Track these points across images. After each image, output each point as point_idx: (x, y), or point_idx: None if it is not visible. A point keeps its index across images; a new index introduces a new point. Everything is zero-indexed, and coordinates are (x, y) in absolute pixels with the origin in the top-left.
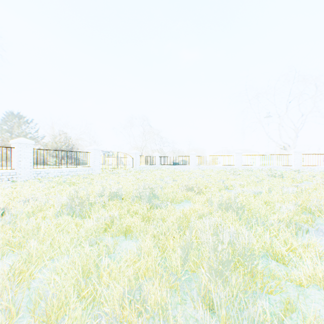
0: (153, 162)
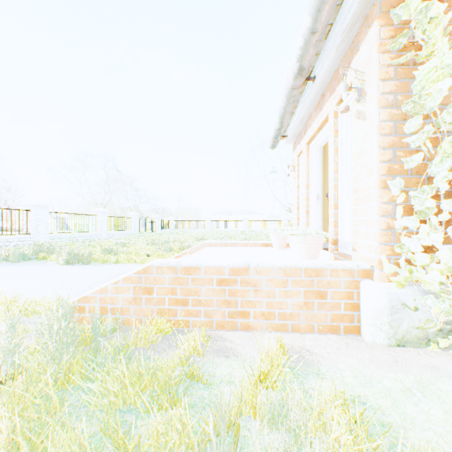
0: (168, 226)
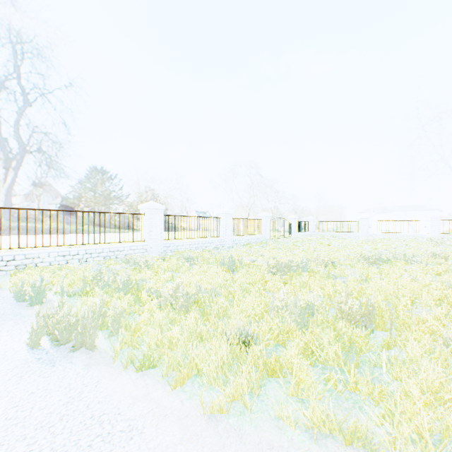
0: (307, 229)
